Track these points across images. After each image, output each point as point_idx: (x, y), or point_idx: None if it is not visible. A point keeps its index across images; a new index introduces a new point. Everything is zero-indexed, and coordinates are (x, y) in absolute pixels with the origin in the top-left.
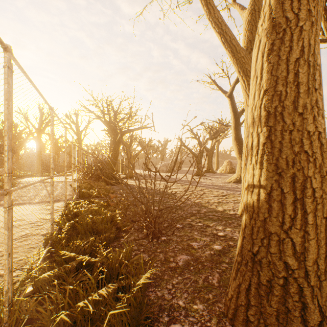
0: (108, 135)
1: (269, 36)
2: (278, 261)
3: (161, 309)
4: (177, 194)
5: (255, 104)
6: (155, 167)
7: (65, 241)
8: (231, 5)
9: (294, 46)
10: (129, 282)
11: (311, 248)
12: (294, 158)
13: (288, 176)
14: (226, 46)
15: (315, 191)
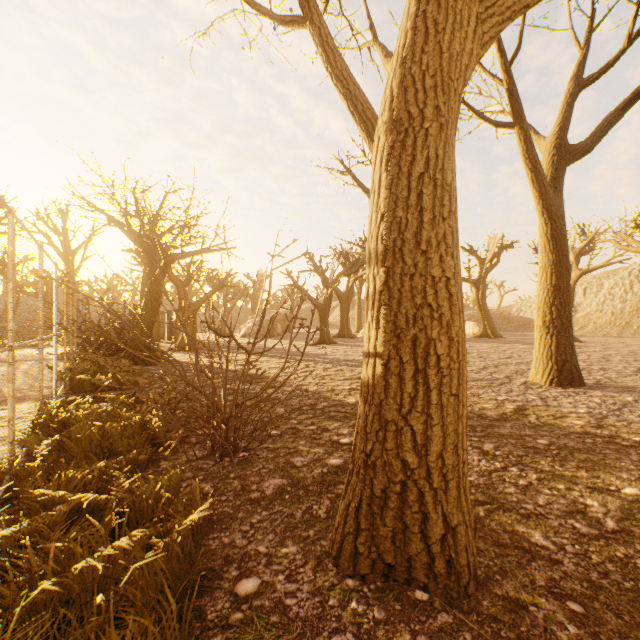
0: (137, 260)
1: (388, 135)
2: (395, 460)
3: (228, 562)
4: (278, 378)
5: (372, 232)
6: (229, 328)
7: (42, 476)
8: (370, 45)
9: (418, 155)
10: (173, 529)
11: (435, 437)
12: (415, 313)
13: (408, 339)
14: (356, 118)
15: (441, 359)
